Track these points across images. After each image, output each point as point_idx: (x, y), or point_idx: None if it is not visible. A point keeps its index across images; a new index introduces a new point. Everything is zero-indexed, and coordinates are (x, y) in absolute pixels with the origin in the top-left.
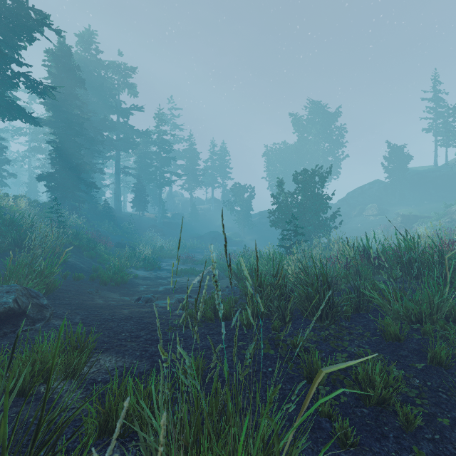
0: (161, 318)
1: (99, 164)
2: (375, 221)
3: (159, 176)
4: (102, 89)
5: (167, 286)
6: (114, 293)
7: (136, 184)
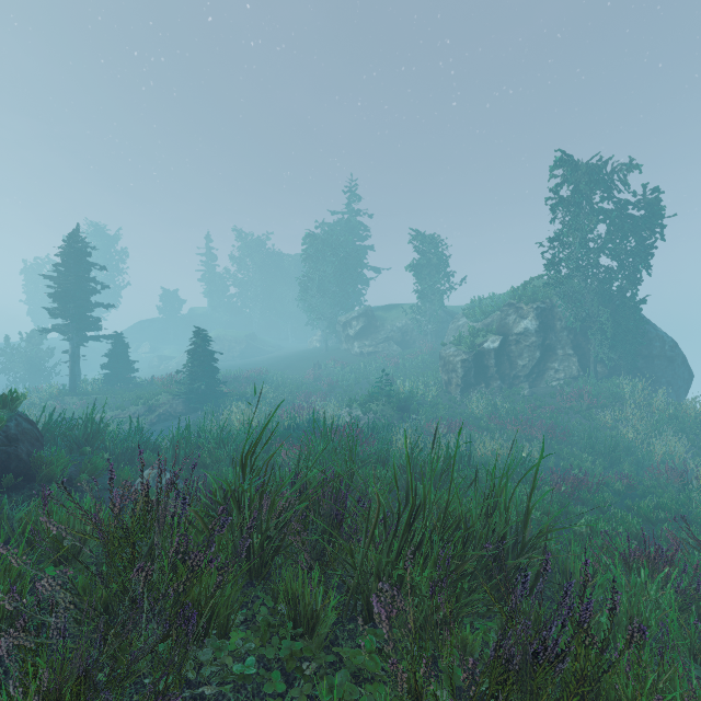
0: None
1: None
2: (145, 359)
3: None
4: None
5: None
6: None
7: None
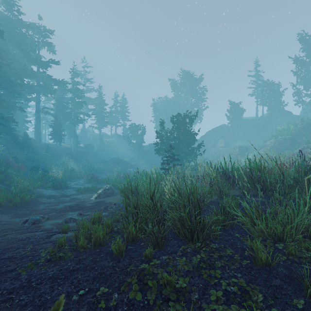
0: (31, 247)
1: (22, 104)
2: (223, 151)
3: (74, 116)
4: (24, 43)
5: (66, 203)
6: (6, 215)
7: (54, 121)
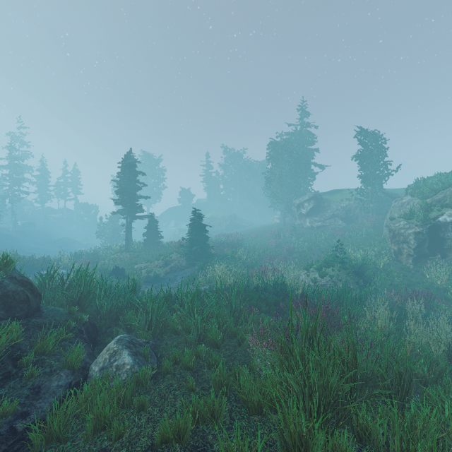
0: None
1: None
2: (171, 231)
3: (12, 193)
4: None
5: None
6: None
7: None
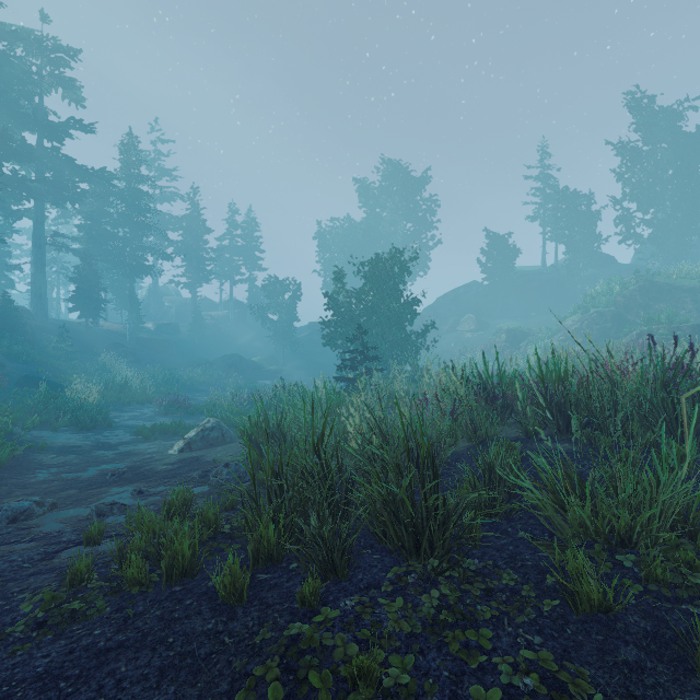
0: None
1: None
2: (472, 340)
3: (130, 256)
4: (2, 77)
5: (107, 466)
6: None
7: (80, 268)
